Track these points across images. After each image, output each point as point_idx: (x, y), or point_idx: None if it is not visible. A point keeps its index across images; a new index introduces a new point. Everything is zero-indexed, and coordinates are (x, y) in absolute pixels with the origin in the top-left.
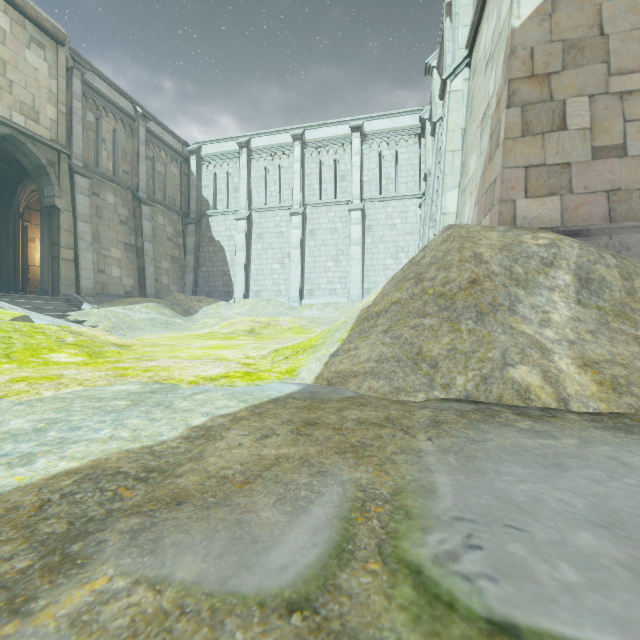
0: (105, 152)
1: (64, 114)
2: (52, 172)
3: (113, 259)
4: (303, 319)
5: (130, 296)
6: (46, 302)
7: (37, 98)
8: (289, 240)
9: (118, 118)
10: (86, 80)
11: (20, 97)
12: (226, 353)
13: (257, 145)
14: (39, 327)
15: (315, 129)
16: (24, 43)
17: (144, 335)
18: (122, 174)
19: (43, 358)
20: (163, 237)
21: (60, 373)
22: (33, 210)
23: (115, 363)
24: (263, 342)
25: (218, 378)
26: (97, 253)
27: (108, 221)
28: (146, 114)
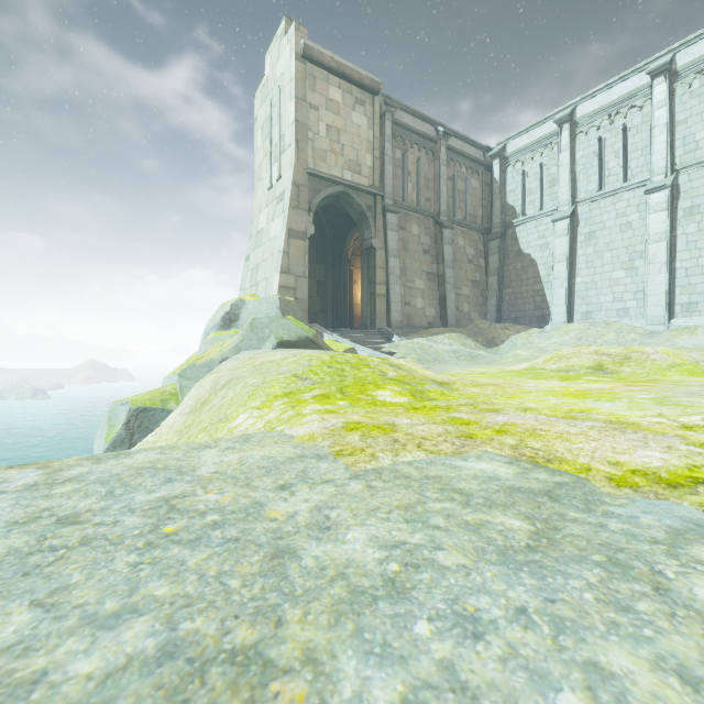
0: (410, 184)
1: (378, 159)
2: (370, 216)
3: (417, 290)
4: (692, 350)
5: (432, 327)
6: (366, 335)
7: (359, 152)
8: (643, 232)
9: (421, 146)
10: (395, 119)
11: (348, 156)
12: (613, 409)
13: (585, 112)
14: (364, 359)
15: (698, 42)
16: (351, 107)
17: (451, 369)
18: (424, 202)
19: (370, 395)
20: (463, 260)
21: (391, 422)
22: (356, 256)
23: (448, 411)
24: (646, 388)
25: (683, 482)
26: (404, 286)
27: (412, 253)
28: (447, 131)
